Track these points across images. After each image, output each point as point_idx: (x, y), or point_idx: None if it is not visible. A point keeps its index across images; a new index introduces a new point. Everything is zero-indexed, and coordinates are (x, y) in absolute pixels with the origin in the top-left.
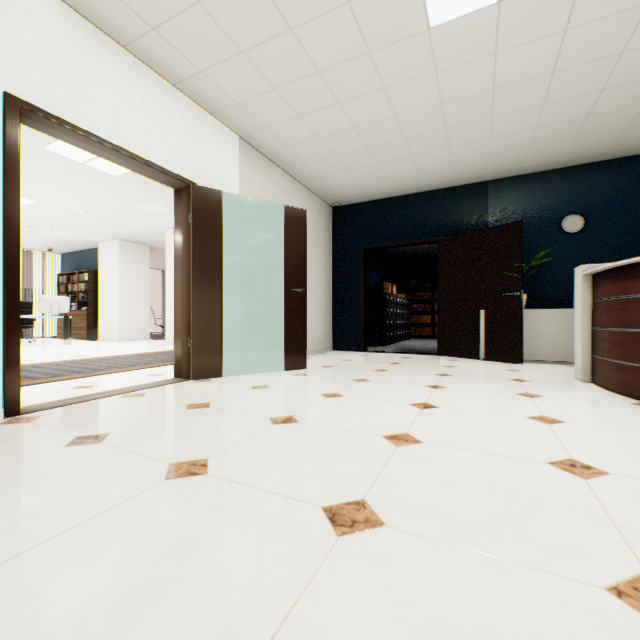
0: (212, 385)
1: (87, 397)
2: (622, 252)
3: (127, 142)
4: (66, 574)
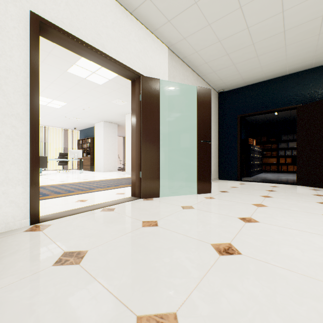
0: (154, 204)
1: (81, 209)
2: None
3: (104, 48)
4: None
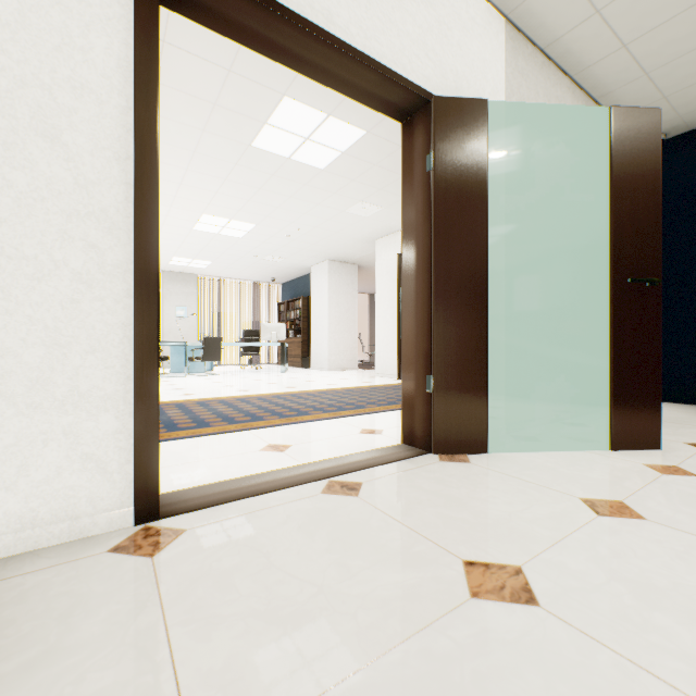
0: (480, 478)
1: (270, 479)
2: None
3: (330, 22)
4: None
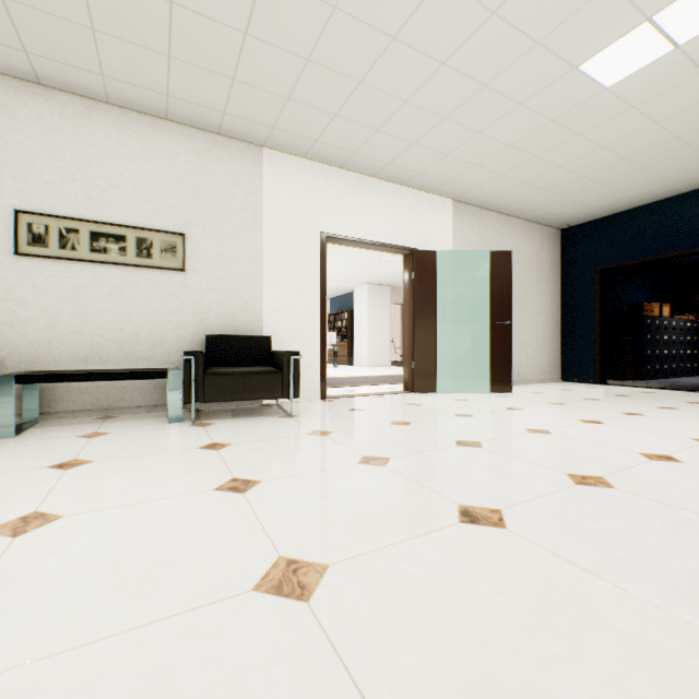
0: (427, 396)
1: (353, 395)
2: None
3: (374, 236)
4: (356, 435)
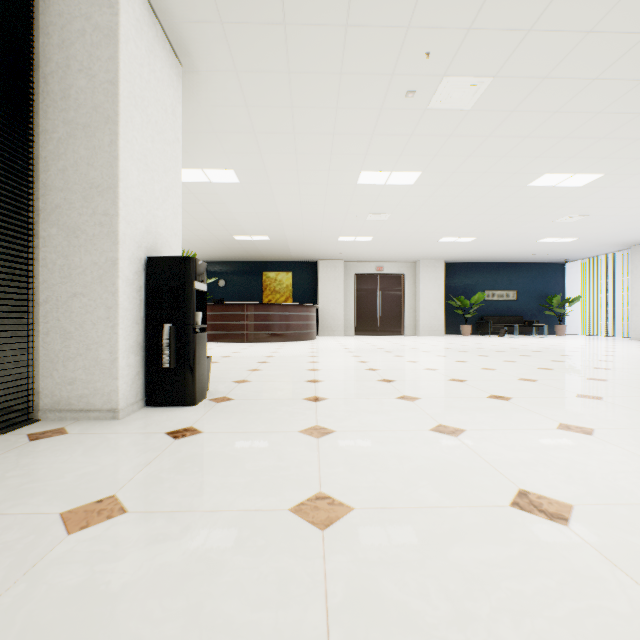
0: None
1: None
2: (237, 295)
3: None
4: None
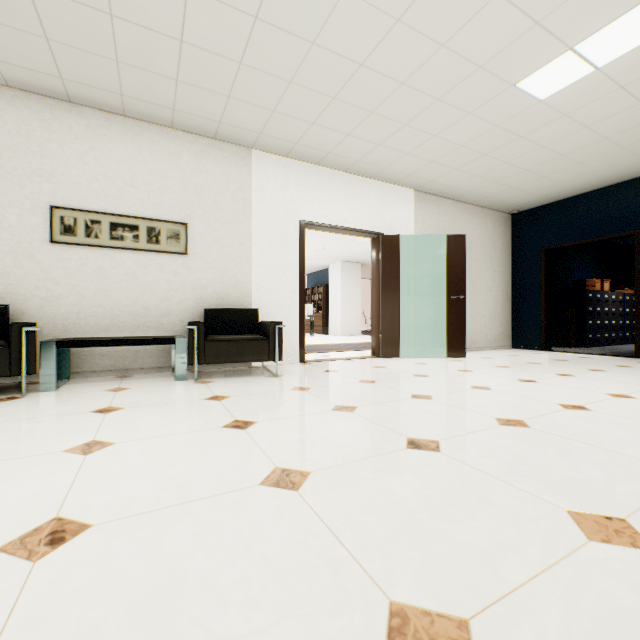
0: (391, 360)
1: (328, 359)
2: None
3: (346, 222)
4: (331, 390)
